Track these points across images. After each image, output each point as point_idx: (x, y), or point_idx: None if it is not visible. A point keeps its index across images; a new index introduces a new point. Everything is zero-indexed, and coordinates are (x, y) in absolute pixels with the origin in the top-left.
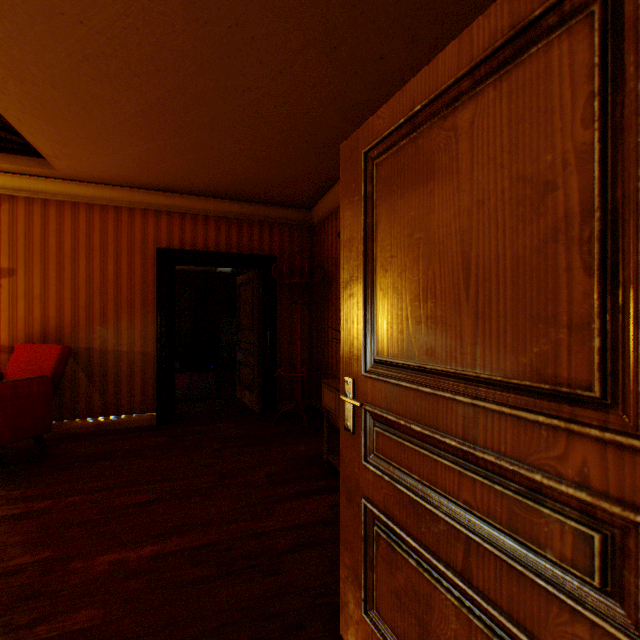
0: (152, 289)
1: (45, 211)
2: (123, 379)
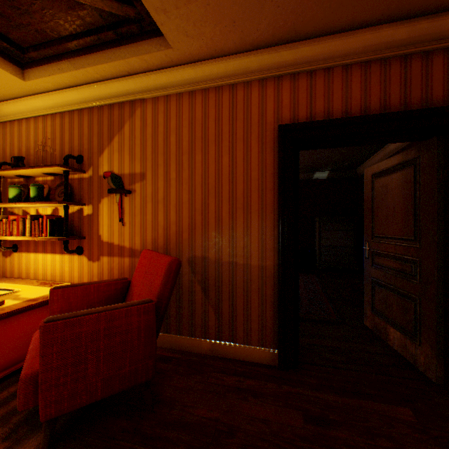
0: (270, 183)
1: (166, 108)
2: (237, 298)
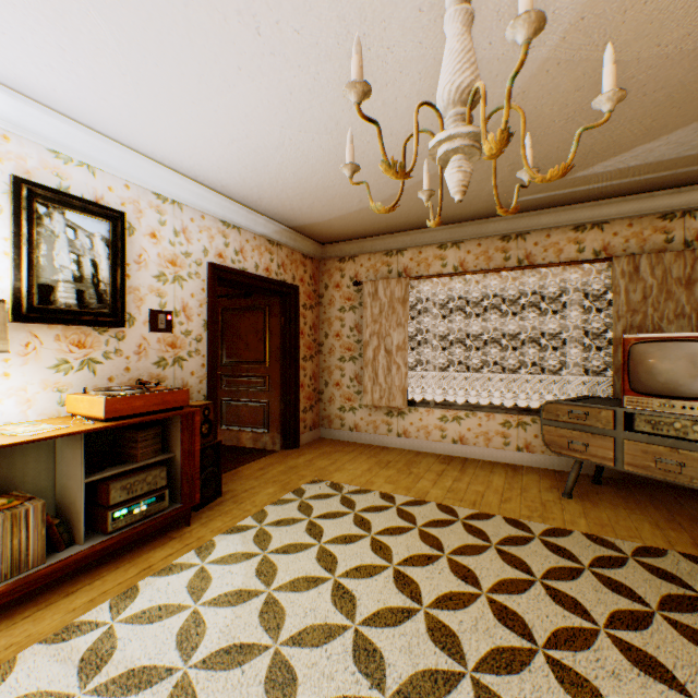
0: None
1: None
2: None
